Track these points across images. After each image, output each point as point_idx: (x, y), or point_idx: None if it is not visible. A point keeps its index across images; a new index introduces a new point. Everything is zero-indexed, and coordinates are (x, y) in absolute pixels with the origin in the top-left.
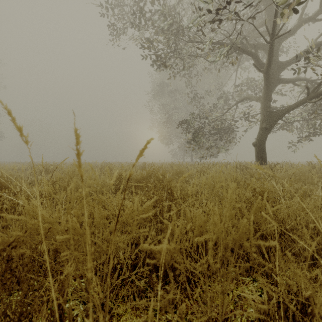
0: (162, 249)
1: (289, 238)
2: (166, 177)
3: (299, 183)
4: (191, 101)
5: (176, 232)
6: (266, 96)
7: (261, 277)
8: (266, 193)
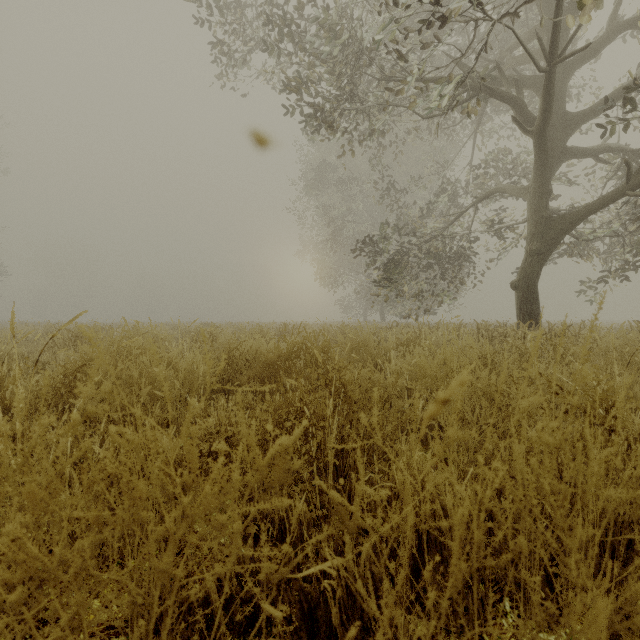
0: None
1: None
2: (331, 357)
3: (632, 370)
4: (382, 198)
5: (384, 609)
6: (540, 184)
7: None
8: None
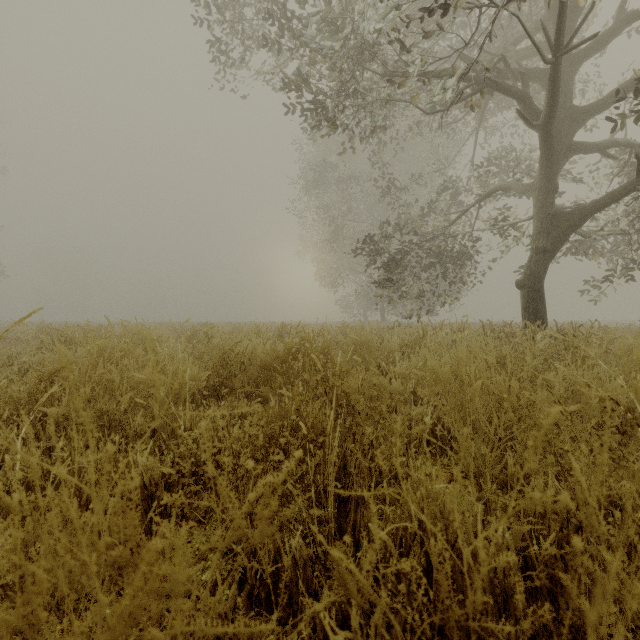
0: None
1: None
2: (332, 359)
3: None
4: (382, 196)
5: None
6: (546, 180)
7: None
8: None
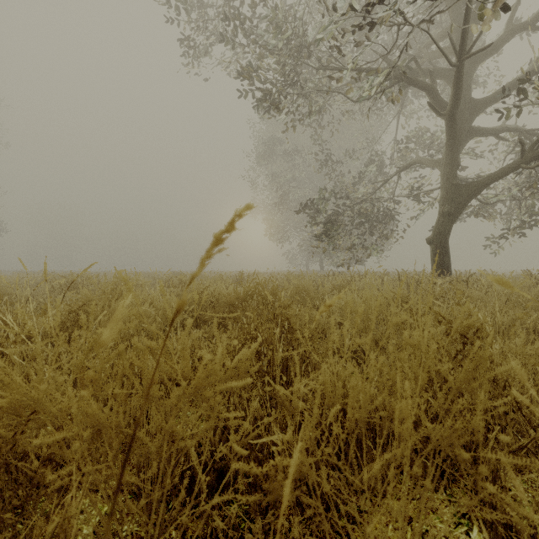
0: (274, 470)
1: (521, 419)
2: (279, 298)
3: (516, 308)
4: (321, 168)
5: (306, 428)
6: (450, 158)
7: (464, 492)
8: (491, 336)
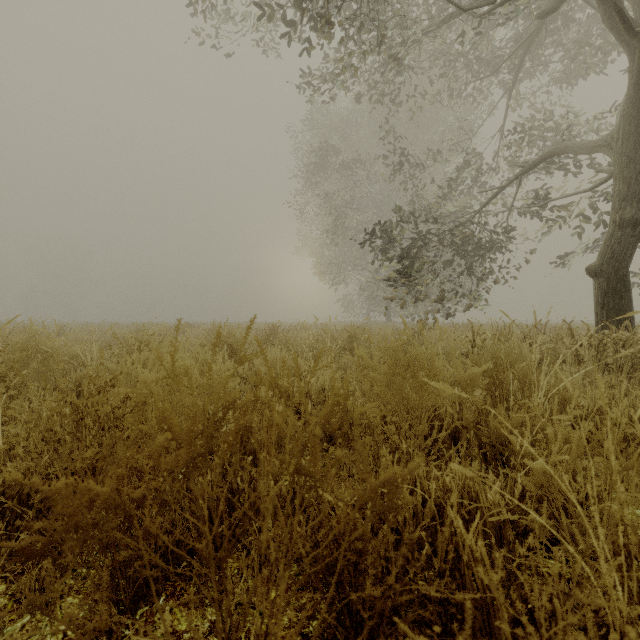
0: None
1: None
2: (361, 457)
3: None
4: (393, 174)
5: None
6: (638, 123)
7: None
8: None
